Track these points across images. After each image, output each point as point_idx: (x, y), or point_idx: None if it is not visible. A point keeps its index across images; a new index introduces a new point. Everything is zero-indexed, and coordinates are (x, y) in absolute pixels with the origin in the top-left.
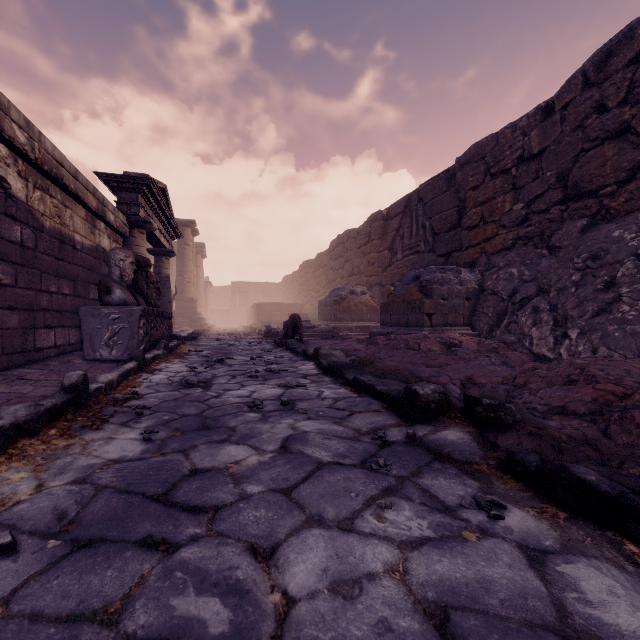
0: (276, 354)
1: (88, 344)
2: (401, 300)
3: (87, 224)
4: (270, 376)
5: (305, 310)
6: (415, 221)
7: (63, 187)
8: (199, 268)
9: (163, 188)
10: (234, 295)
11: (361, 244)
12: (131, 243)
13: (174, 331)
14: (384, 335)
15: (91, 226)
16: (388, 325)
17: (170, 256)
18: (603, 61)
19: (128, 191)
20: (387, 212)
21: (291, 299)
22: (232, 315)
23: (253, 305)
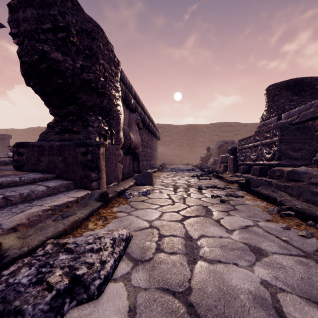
0: None
1: None
2: None
3: None
4: None
5: None
6: None
7: None
8: None
9: None
10: None
11: None
12: None
13: None
14: None
15: None
16: None
17: None
18: (30, 129)
19: None
20: None
21: None
22: None
23: None
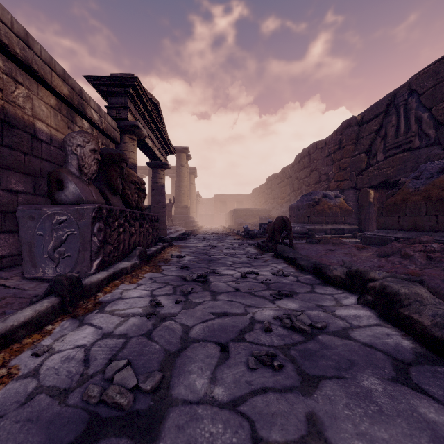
0: (269, 265)
1: (27, 257)
2: (421, 198)
3: (60, 116)
4: (305, 356)
5: (272, 214)
6: (403, 117)
7: (2, 48)
8: (192, 184)
9: (156, 104)
10: (216, 204)
11: (330, 152)
12: (122, 148)
13: (169, 231)
14: (394, 241)
15: (67, 120)
16: (393, 229)
17: (164, 168)
18: None
19: (117, 95)
20: (361, 117)
21: (259, 206)
22: (215, 218)
23: (230, 211)
